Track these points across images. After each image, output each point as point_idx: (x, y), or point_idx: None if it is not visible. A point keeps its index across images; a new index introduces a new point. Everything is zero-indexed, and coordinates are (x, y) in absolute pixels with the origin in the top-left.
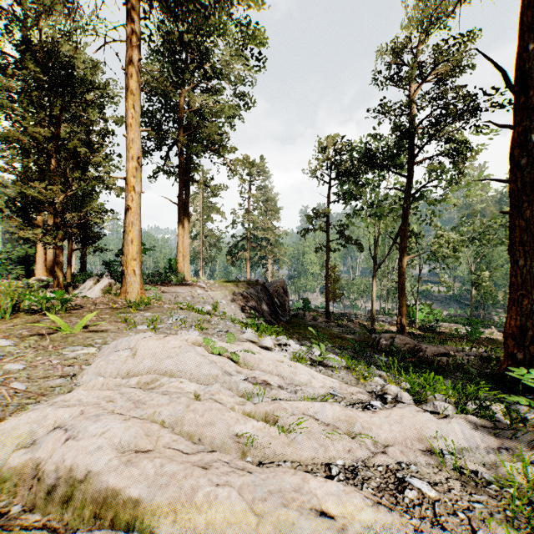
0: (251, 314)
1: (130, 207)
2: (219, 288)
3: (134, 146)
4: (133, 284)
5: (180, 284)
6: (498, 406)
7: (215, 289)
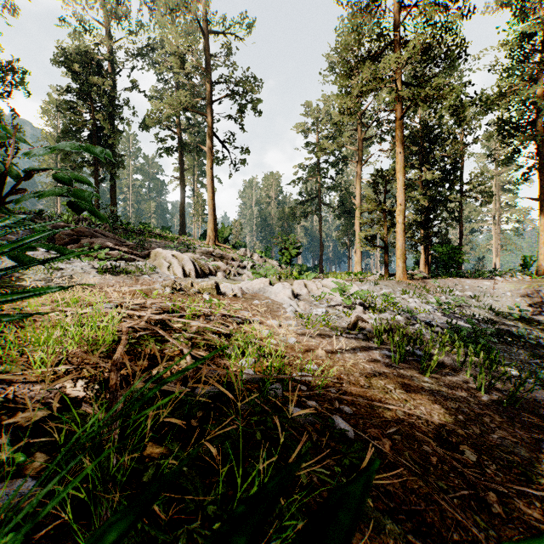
0: (543, 310)
1: (397, 231)
2: (520, 282)
3: (398, 199)
4: (398, 271)
5: (493, 279)
6: (396, 316)
7: (510, 283)
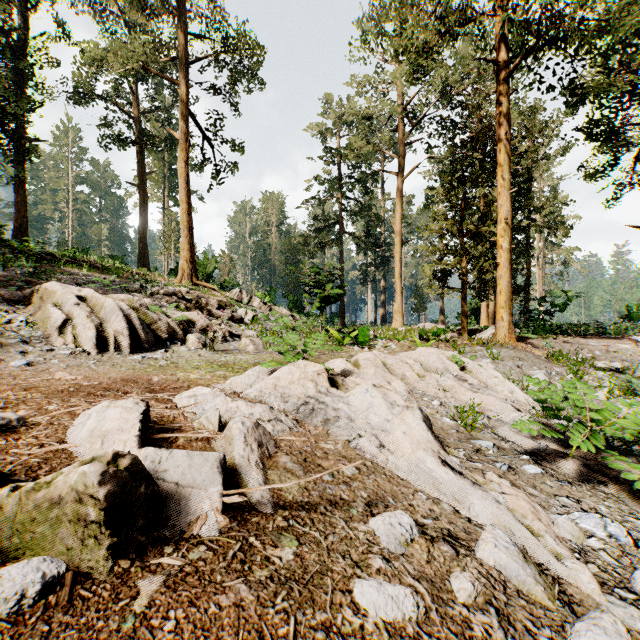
0: None
1: (499, 263)
2: None
3: (502, 210)
4: (501, 328)
5: (614, 338)
6: None
7: None
